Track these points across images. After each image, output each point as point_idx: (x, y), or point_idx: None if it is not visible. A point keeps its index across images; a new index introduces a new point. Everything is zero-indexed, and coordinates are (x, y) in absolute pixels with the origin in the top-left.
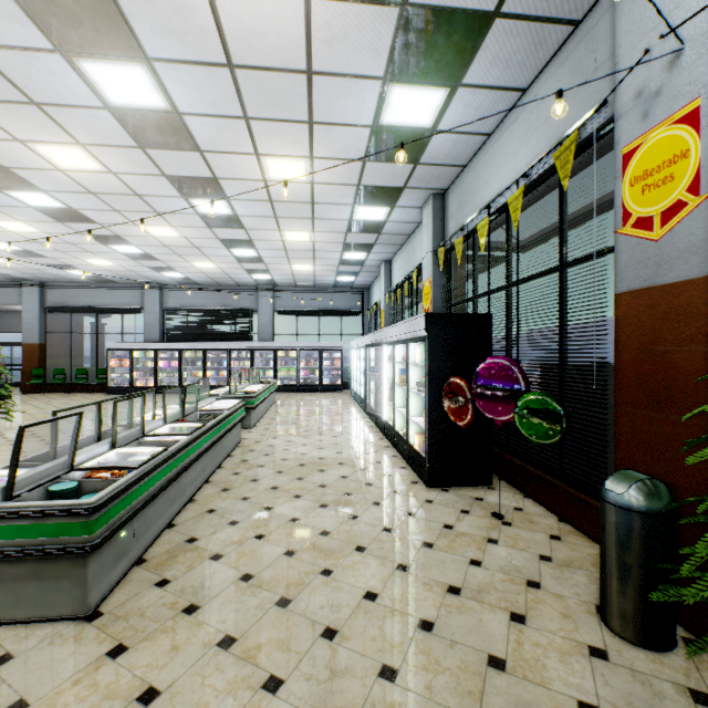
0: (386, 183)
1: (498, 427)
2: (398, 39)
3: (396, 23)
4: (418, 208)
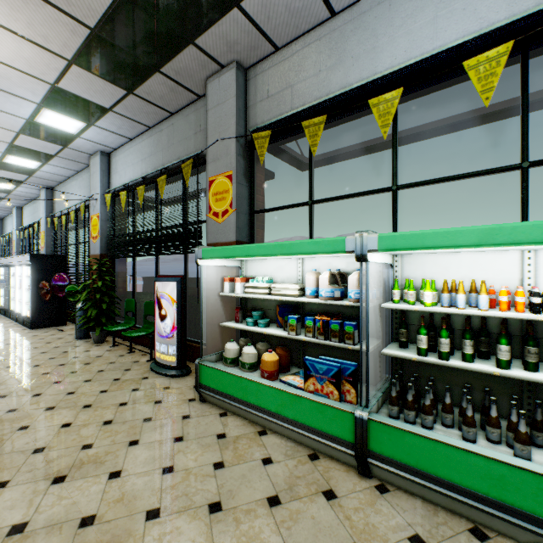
0: (11, 177)
1: (61, 298)
2: (11, 148)
3: (9, 145)
4: (38, 189)
